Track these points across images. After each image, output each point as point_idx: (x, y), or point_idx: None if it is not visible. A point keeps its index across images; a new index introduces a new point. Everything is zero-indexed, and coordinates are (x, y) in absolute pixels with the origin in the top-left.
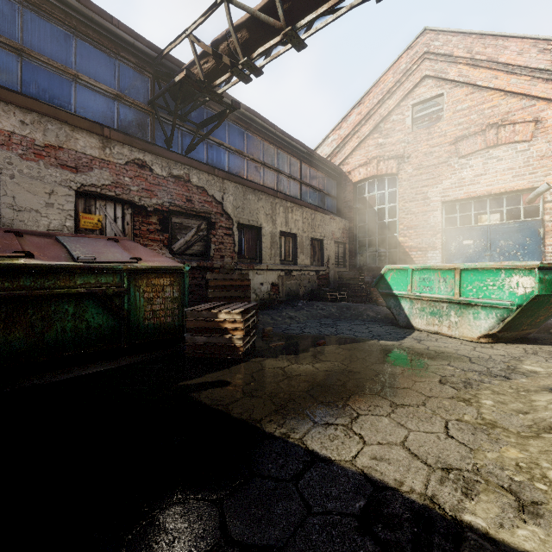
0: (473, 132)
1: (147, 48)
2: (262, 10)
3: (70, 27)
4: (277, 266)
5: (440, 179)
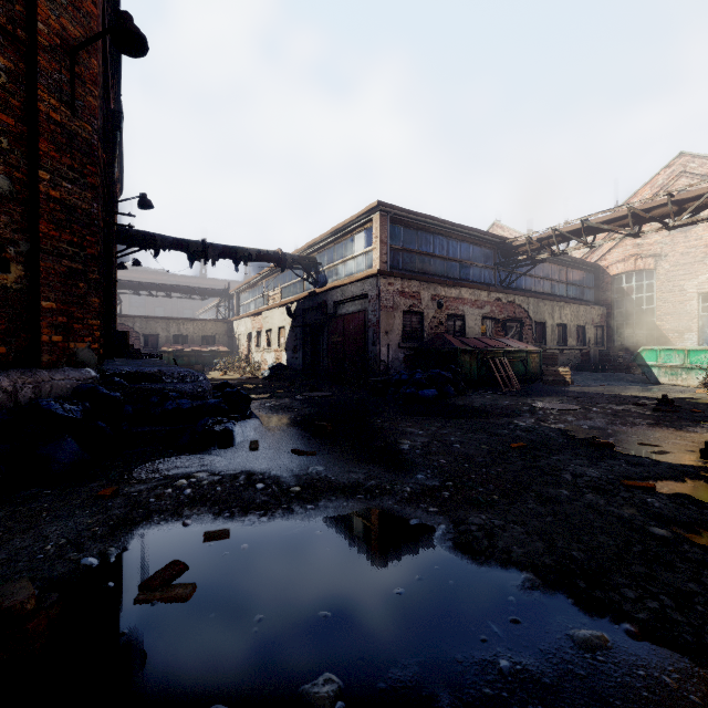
0: None
1: (496, 239)
2: (572, 232)
3: (471, 243)
4: (555, 347)
5: (696, 275)
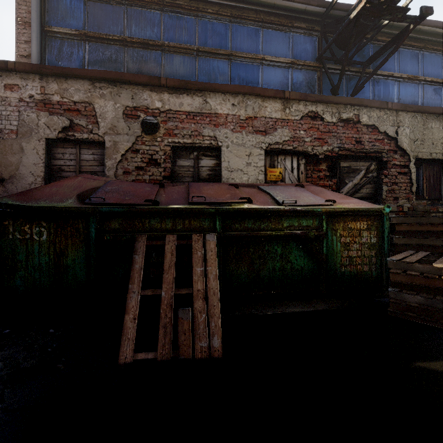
0: None
1: (316, 8)
2: None
3: (258, 22)
4: None
5: None
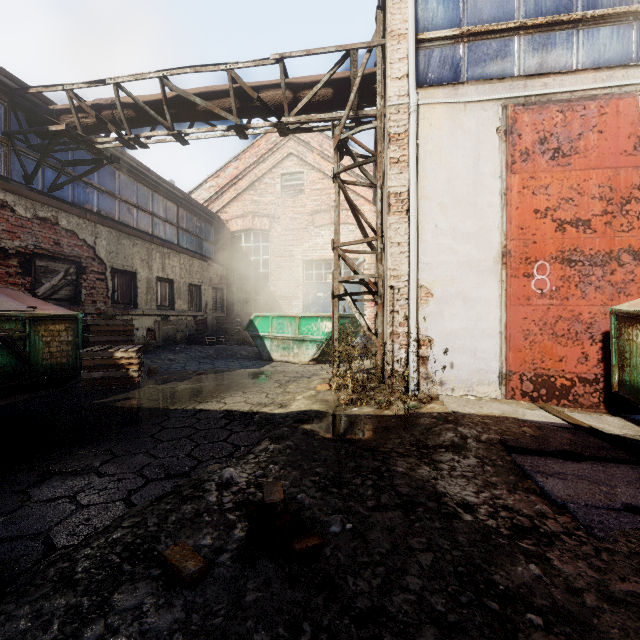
0: (324, 209)
1: (4, 78)
2: (151, 104)
3: None
4: (153, 311)
5: (302, 242)
